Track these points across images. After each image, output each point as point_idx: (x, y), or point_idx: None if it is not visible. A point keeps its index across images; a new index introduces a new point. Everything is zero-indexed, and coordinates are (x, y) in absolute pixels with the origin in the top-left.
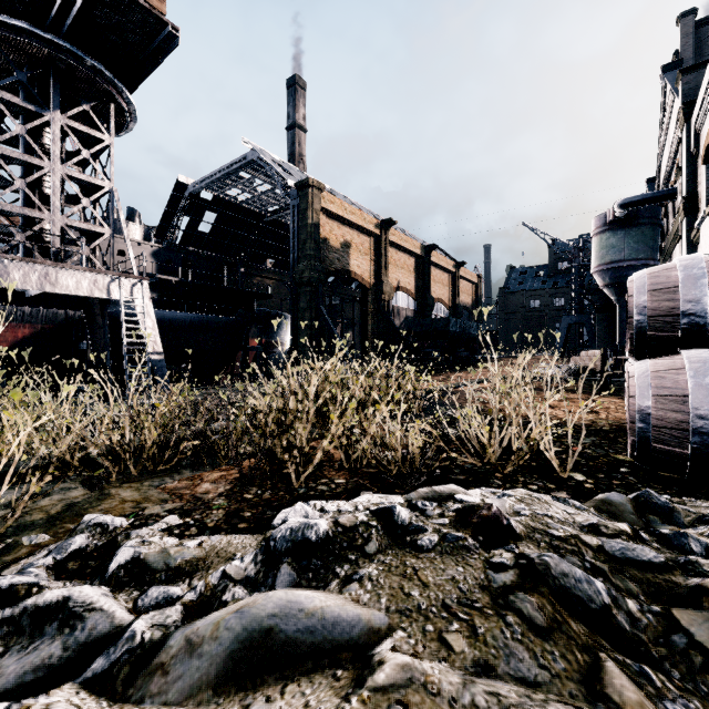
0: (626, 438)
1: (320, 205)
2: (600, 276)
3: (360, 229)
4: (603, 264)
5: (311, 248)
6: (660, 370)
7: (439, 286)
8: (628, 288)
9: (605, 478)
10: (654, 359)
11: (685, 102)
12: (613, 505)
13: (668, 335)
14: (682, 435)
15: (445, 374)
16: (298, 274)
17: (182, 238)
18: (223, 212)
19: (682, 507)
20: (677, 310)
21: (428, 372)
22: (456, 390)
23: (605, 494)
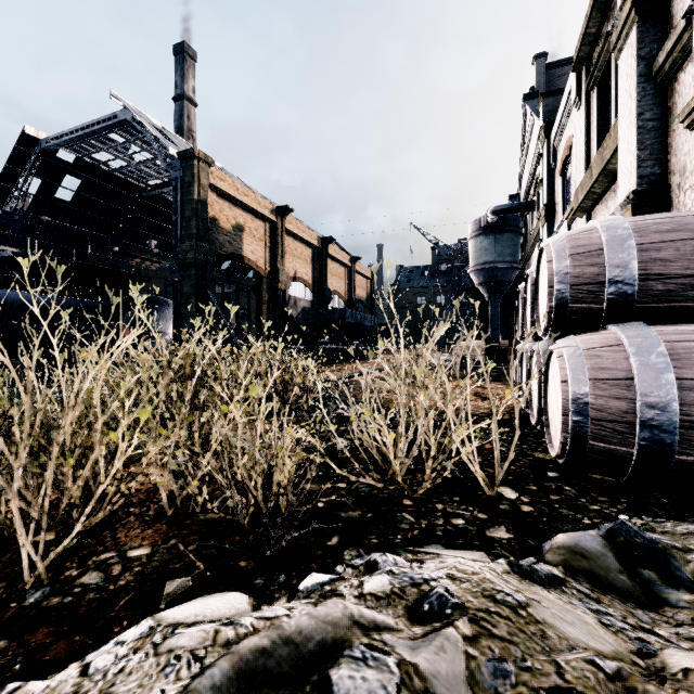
0: (531, 428)
1: (208, 181)
2: (476, 275)
3: (254, 213)
4: (478, 264)
5: (197, 227)
6: (594, 348)
7: (336, 279)
8: (546, 253)
9: (539, 491)
10: (580, 335)
11: (546, 121)
12: (589, 558)
13: (592, 307)
14: (627, 430)
15: (341, 365)
16: (181, 254)
17: (31, 204)
18: (89, 178)
19: (663, 541)
20: (602, 277)
21: (324, 363)
22: (352, 380)
23: (571, 536)
